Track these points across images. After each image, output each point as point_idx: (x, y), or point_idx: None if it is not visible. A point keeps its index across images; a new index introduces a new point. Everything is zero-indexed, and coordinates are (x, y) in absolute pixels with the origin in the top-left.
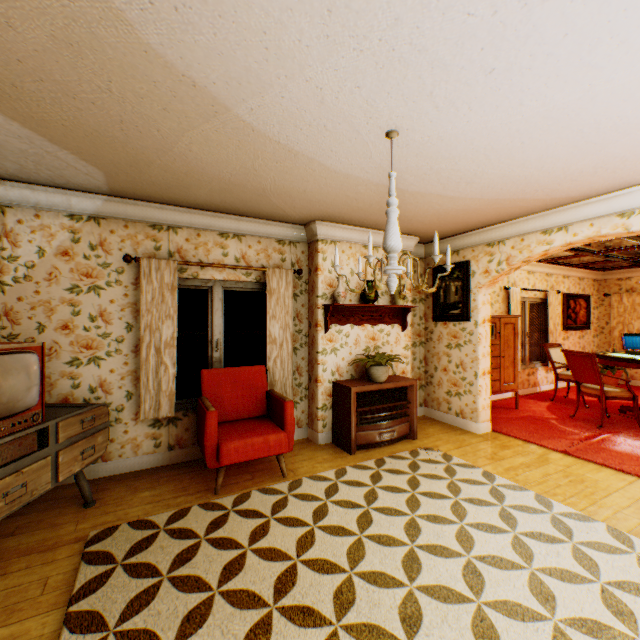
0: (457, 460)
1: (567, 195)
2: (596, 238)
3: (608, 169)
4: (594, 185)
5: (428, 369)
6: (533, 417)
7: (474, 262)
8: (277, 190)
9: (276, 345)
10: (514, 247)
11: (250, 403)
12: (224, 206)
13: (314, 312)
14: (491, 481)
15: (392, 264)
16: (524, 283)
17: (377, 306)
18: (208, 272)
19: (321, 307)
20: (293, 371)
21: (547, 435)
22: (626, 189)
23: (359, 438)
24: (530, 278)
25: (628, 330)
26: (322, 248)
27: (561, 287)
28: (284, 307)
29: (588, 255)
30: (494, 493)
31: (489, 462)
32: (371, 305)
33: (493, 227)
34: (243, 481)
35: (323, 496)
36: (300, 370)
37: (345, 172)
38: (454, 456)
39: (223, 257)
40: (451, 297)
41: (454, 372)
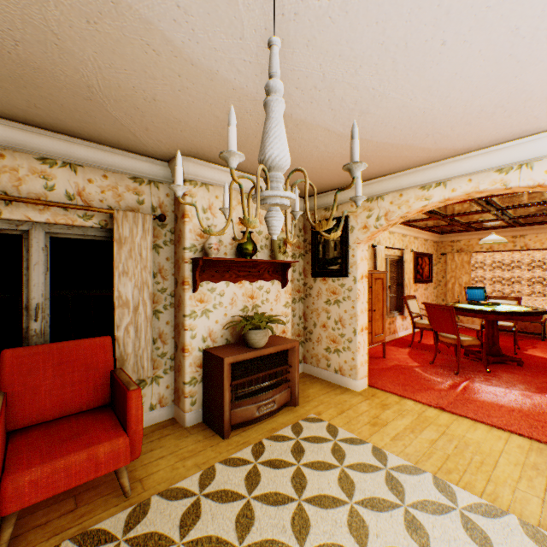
0: (343, 432)
1: (452, 145)
2: (473, 194)
3: (507, 110)
4: (482, 134)
5: (307, 325)
6: (400, 366)
7: (353, 217)
8: (111, 91)
9: (129, 309)
10: (393, 202)
11: (84, 390)
12: (38, 115)
13: (181, 267)
14: (383, 462)
15: (275, 189)
16: (387, 242)
17: (256, 261)
18: (19, 210)
19: (189, 261)
20: (154, 339)
21: (418, 387)
22: (507, 143)
23: (234, 416)
24: (391, 238)
25: (459, 283)
26: (190, 190)
27: (413, 246)
28: (140, 261)
29: (439, 218)
30: (390, 482)
31: (375, 430)
32: (249, 259)
33: (373, 181)
34: (57, 518)
35: (177, 532)
36: (164, 337)
37: (207, 65)
38: (339, 427)
39: (46, 191)
40: (330, 252)
41: (333, 328)
